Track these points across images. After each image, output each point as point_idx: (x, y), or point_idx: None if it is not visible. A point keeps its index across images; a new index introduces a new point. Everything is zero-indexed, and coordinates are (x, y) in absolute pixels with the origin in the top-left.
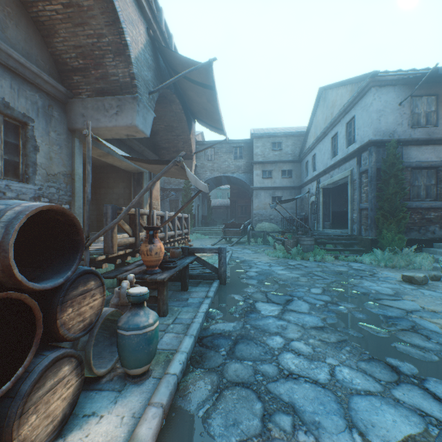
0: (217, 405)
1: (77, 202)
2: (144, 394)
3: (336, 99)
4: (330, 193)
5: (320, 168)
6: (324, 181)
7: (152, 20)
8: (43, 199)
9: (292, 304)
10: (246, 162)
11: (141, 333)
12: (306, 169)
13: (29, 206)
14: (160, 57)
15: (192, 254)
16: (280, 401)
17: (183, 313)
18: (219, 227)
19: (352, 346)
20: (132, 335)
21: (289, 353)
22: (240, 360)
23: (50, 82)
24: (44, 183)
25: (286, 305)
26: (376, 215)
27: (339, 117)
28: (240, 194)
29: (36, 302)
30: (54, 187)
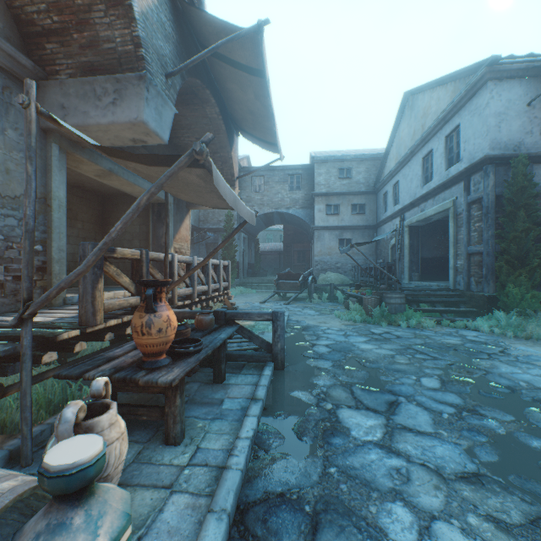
0: None
1: (56, 241)
2: None
3: (430, 105)
4: (419, 233)
5: (406, 200)
6: (412, 217)
7: None
8: None
9: (400, 413)
10: (305, 194)
11: None
12: (385, 203)
13: None
14: (185, 28)
15: (231, 322)
16: None
17: (211, 435)
18: (271, 278)
19: None
20: None
21: None
22: None
23: (3, 47)
24: None
25: (390, 415)
26: (494, 262)
27: (435, 129)
28: (297, 236)
29: None
30: (15, 217)
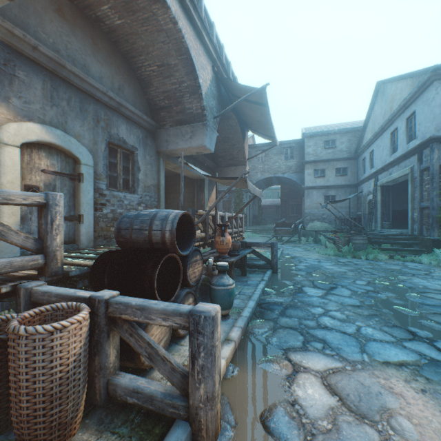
0: (274, 334)
1: (161, 206)
2: (228, 324)
3: (395, 93)
4: (390, 191)
5: (378, 165)
6: (383, 179)
7: (216, 59)
8: (142, 205)
9: (335, 290)
10: (297, 162)
11: (226, 289)
12: (363, 166)
13: (178, 213)
14: (221, 85)
15: (249, 247)
16: (316, 337)
17: (245, 289)
18: (270, 226)
19: (381, 318)
20: (220, 289)
21: (327, 317)
22: (289, 317)
23: (147, 120)
24: (143, 193)
25: (329, 290)
26: (438, 214)
27: (398, 112)
28: (291, 193)
29: (180, 261)
30: (148, 195)
